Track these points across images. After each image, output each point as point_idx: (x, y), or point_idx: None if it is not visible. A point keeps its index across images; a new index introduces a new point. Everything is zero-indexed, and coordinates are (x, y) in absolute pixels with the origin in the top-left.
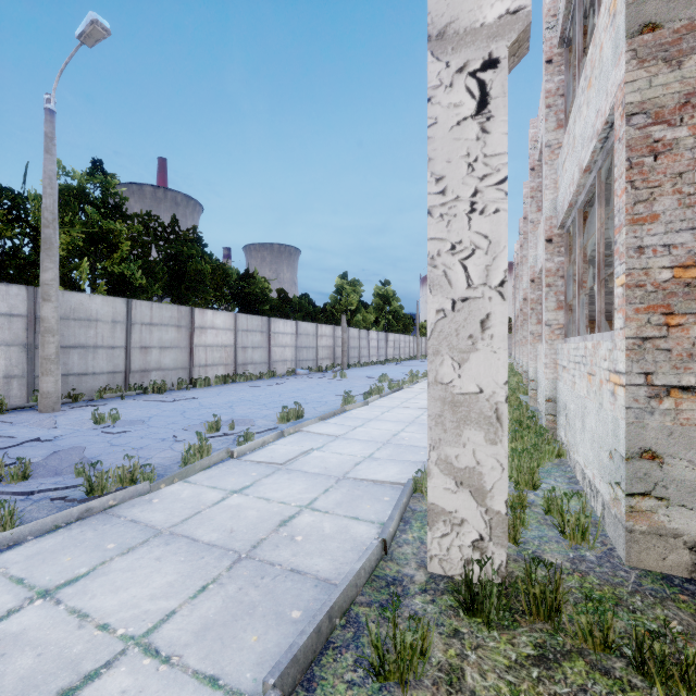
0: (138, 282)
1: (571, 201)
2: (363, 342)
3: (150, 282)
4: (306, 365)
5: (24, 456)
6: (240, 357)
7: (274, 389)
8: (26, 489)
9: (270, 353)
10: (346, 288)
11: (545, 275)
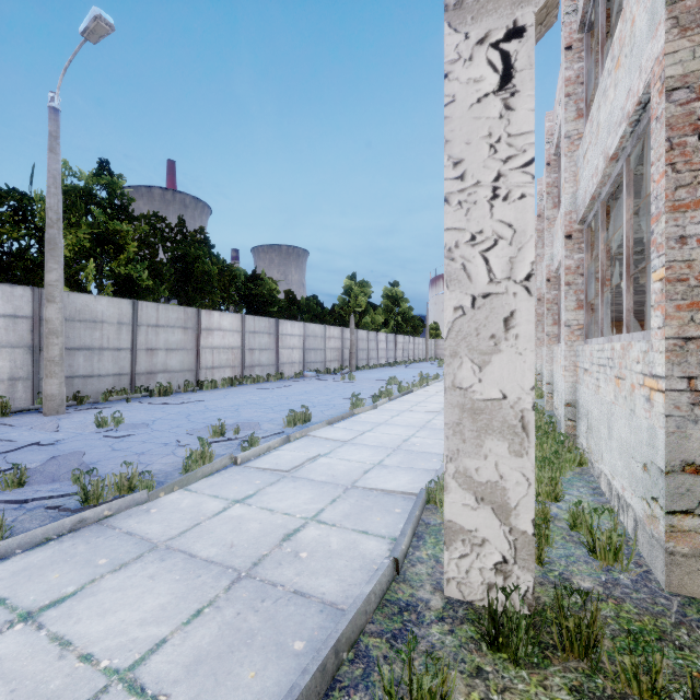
0: (145, 283)
1: (594, 193)
2: (372, 343)
3: (157, 283)
4: (314, 368)
5: (23, 461)
6: (248, 359)
7: (281, 392)
8: (21, 497)
9: (277, 355)
10: (354, 289)
11: (564, 273)
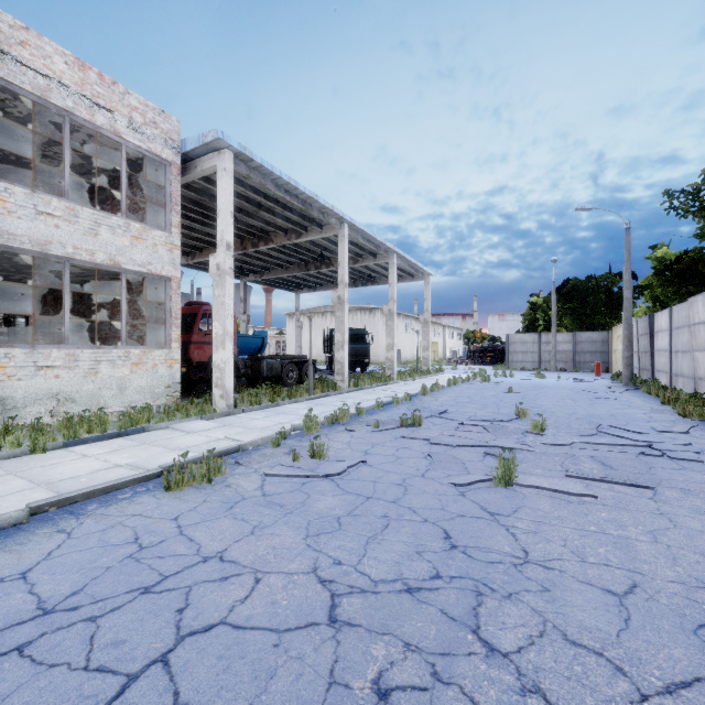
0: None
1: (76, 258)
2: None
3: None
4: None
5: (449, 437)
6: None
7: None
8: (388, 424)
9: None
10: None
11: None
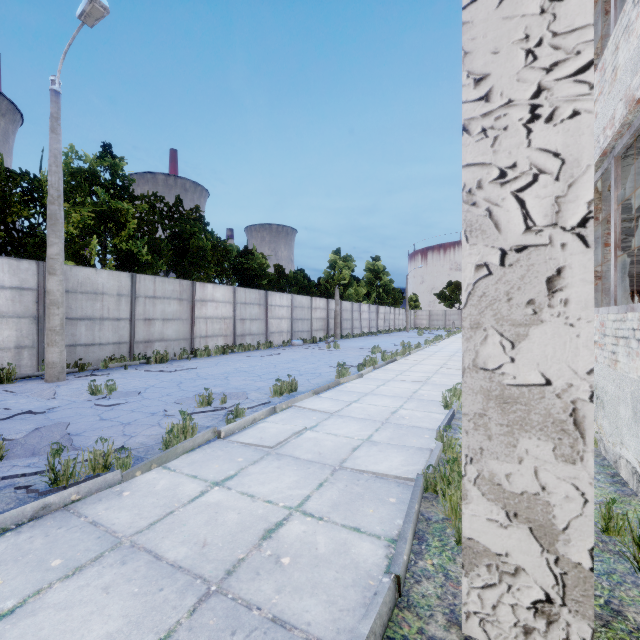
0: (144, 258)
1: (606, 148)
2: (355, 314)
3: (155, 258)
4: (301, 336)
5: (10, 431)
6: (239, 328)
7: (270, 360)
8: None
9: (267, 325)
10: (339, 264)
11: None
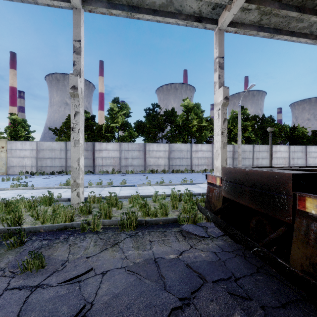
0: (252, 138)
1: None
2: None
3: (256, 138)
4: None
5: None
6: (291, 162)
7: None
8: None
9: (306, 161)
10: None
11: None
